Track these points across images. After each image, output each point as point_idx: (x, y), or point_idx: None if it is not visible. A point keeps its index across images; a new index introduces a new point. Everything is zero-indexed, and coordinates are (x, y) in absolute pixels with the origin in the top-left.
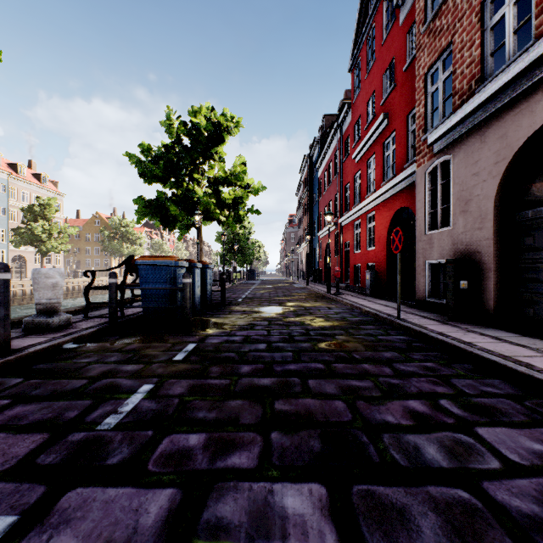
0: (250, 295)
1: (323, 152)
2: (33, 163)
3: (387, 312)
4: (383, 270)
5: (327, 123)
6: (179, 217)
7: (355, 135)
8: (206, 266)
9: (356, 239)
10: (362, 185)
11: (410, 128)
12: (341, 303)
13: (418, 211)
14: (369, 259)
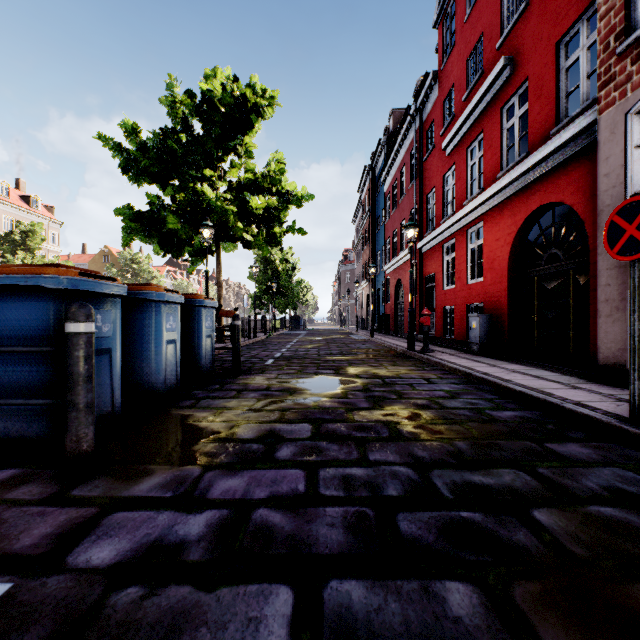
0: (289, 353)
1: (392, 155)
2: (22, 182)
3: (566, 396)
4: (500, 313)
5: (395, 120)
6: (180, 233)
7: (445, 116)
8: (199, 303)
9: (446, 269)
10: (458, 186)
11: (562, 64)
12: (441, 368)
13: (605, 195)
14: (472, 297)
